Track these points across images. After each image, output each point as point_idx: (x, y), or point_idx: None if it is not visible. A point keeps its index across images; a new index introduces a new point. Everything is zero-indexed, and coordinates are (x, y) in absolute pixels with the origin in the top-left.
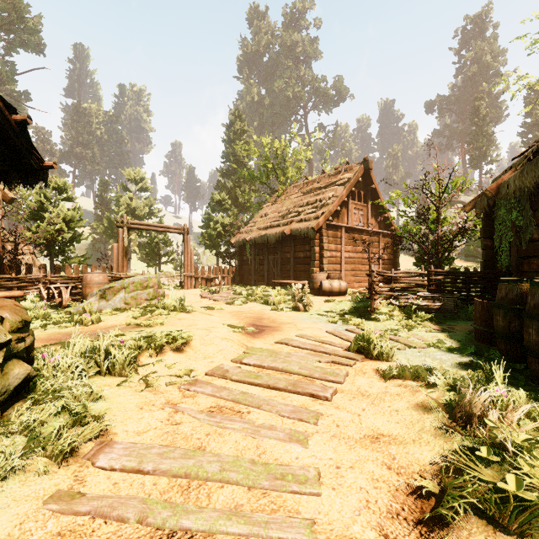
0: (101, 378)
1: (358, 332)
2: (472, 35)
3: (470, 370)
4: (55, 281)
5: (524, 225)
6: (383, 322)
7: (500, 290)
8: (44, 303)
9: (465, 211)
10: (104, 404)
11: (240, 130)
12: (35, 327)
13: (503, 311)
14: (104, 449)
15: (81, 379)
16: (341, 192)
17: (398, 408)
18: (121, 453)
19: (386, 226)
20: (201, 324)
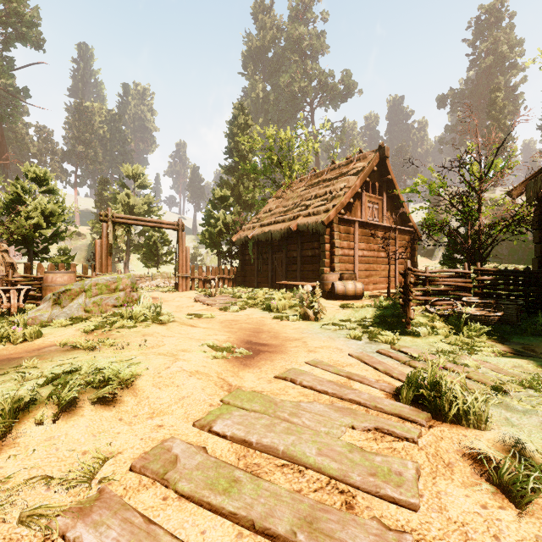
0: None
1: (397, 356)
2: (487, 25)
3: None
4: (17, 282)
5: None
6: (424, 339)
7: None
8: None
9: (512, 197)
10: None
11: (244, 125)
12: None
13: None
14: None
15: None
16: (354, 182)
17: None
18: None
19: (402, 221)
20: (169, 344)
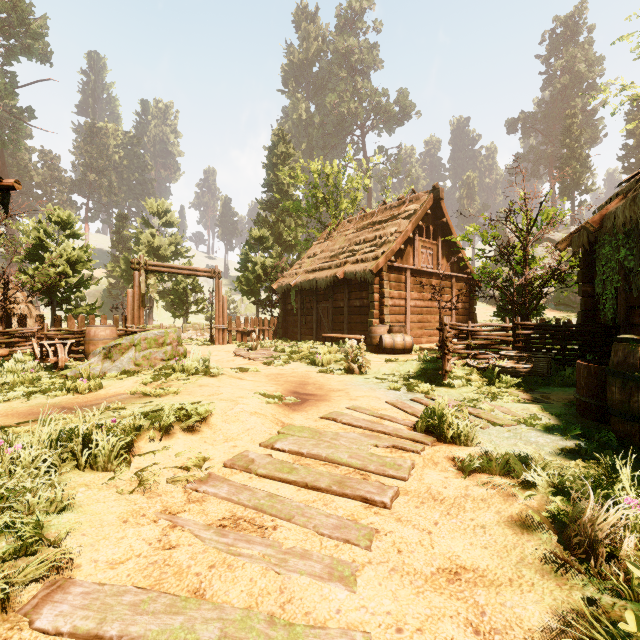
0: (78, 474)
1: (427, 403)
2: (563, 40)
3: (579, 462)
4: (53, 336)
5: (635, 266)
6: (458, 389)
7: (616, 353)
8: (35, 364)
9: (559, 250)
10: (73, 516)
11: (284, 154)
12: (16, 396)
13: (620, 380)
14: (54, 595)
15: (50, 475)
16: (406, 227)
17: (485, 523)
18: (77, 603)
19: (460, 268)
20: (227, 393)
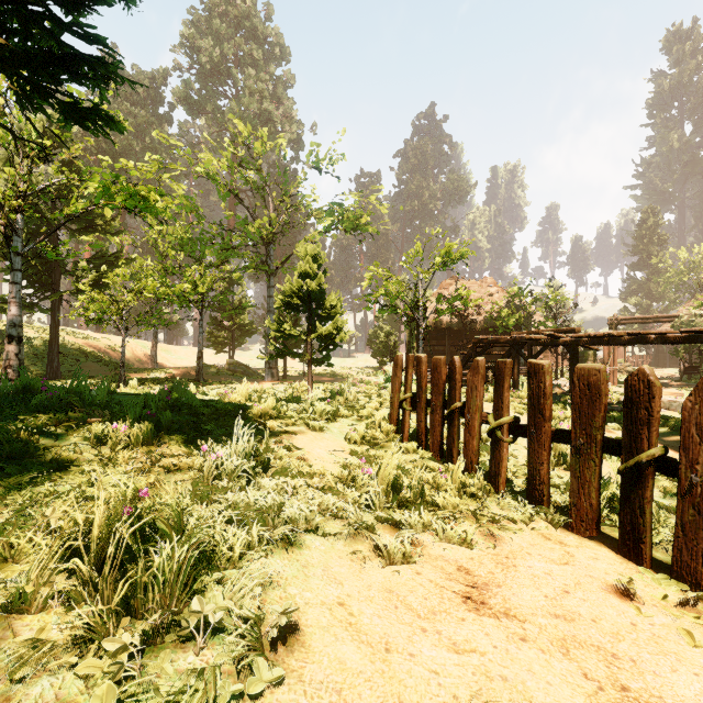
0: None
1: None
2: None
3: None
4: None
5: None
6: None
7: None
8: None
9: None
10: None
11: (653, 226)
12: None
13: None
14: None
15: None
16: None
17: None
18: None
19: None
20: None
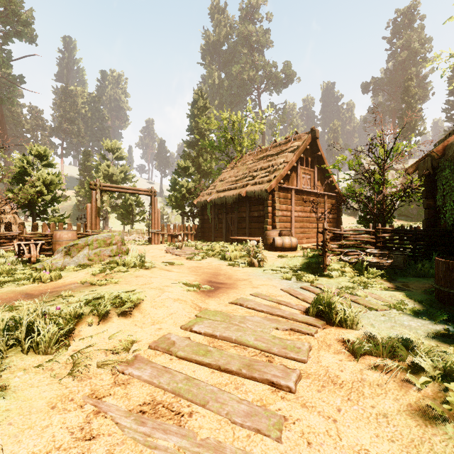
0: (21, 357)
1: (313, 290)
2: (402, 26)
3: None
4: (30, 238)
5: None
6: (336, 279)
7: None
8: (14, 259)
9: (408, 173)
10: (4, 403)
11: (203, 107)
12: None
13: None
14: None
15: None
16: (291, 158)
17: (386, 412)
18: None
19: (330, 188)
20: (156, 282)
